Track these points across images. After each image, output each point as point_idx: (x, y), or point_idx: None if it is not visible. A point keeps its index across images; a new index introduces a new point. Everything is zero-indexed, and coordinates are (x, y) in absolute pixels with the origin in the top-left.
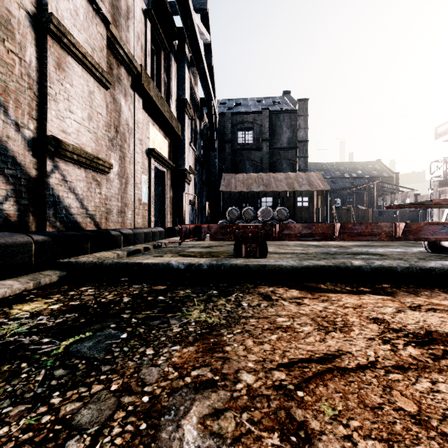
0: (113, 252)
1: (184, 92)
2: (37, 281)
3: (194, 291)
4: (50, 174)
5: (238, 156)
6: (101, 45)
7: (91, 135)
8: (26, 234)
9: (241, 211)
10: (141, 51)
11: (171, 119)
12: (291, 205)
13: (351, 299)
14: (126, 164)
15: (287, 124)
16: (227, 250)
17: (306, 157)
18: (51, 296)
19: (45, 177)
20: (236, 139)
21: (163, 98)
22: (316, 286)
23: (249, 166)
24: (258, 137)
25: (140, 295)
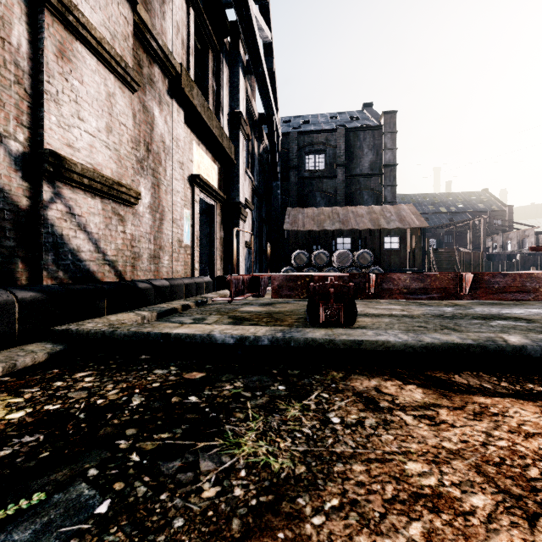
0: (137, 313)
1: (238, 104)
2: (10, 362)
3: (247, 385)
4: (48, 205)
5: (306, 186)
6: (126, 32)
7: (110, 153)
8: (7, 290)
9: (311, 256)
10: (181, 48)
11: (222, 137)
12: (376, 247)
13: (526, 412)
14: (161, 193)
15: (369, 145)
16: (295, 310)
17: (394, 186)
18: (24, 390)
19: (41, 208)
20: (304, 165)
21: (211, 109)
22: (447, 379)
23: (320, 198)
24: (332, 162)
25: (160, 392)
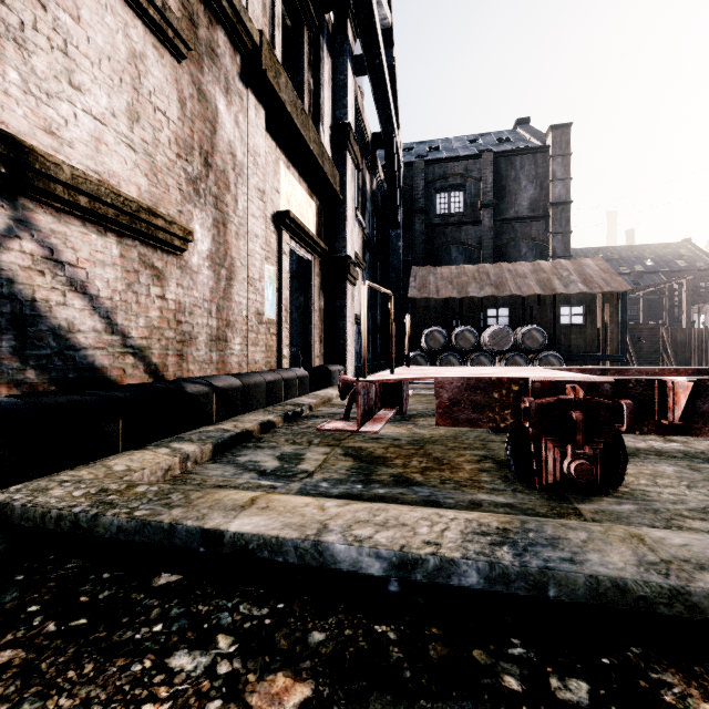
0: (174, 449)
1: (345, 112)
2: None
3: None
4: (0, 241)
5: (437, 237)
6: None
7: (136, 158)
8: None
9: (451, 335)
10: (262, 14)
11: (322, 158)
12: (547, 322)
13: None
14: (229, 237)
15: (529, 175)
16: (459, 435)
17: (566, 233)
18: None
19: None
20: (434, 207)
21: (306, 113)
22: None
23: (457, 253)
24: (474, 201)
25: None
